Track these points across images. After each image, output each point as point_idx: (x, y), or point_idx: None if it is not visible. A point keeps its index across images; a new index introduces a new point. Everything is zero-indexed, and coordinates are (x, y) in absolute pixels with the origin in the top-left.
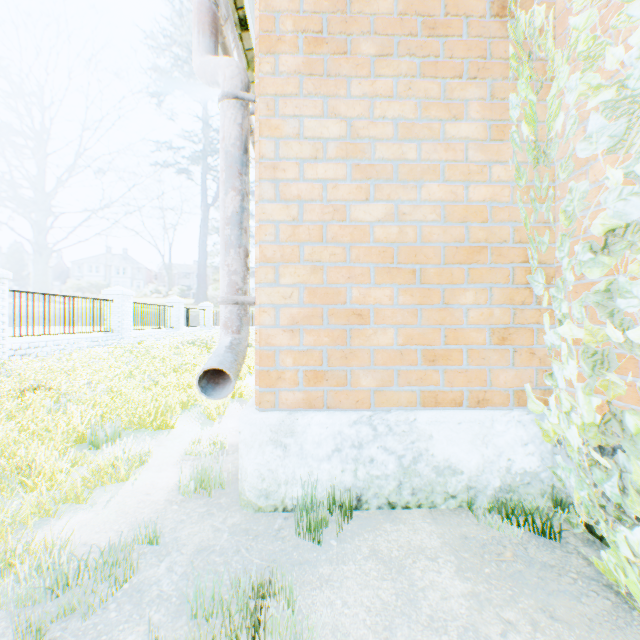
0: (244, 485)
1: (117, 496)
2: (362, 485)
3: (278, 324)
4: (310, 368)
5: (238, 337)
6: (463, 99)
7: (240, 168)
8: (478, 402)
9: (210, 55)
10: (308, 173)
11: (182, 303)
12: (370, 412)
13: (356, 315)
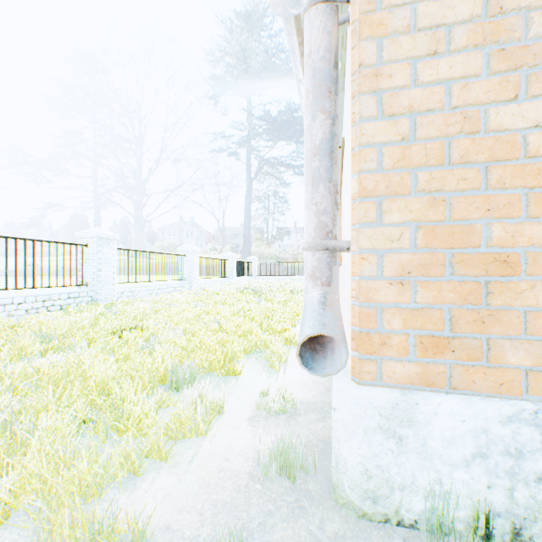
0: (342, 478)
1: (197, 457)
2: (522, 513)
3: (379, 274)
4: (424, 333)
5: (329, 290)
6: None
7: (330, 85)
8: None
9: None
10: (423, 74)
11: (234, 257)
12: (531, 404)
13: (498, 262)
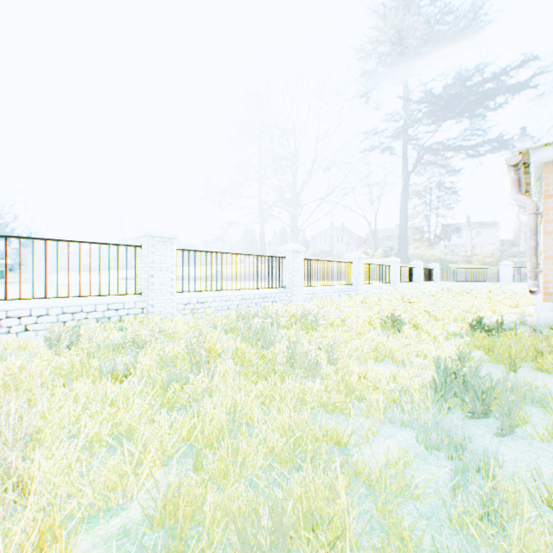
0: (538, 321)
1: None
2: None
3: (550, 278)
4: None
5: (534, 282)
6: None
7: (534, 233)
8: None
9: (517, 194)
10: None
11: (420, 265)
12: None
13: None
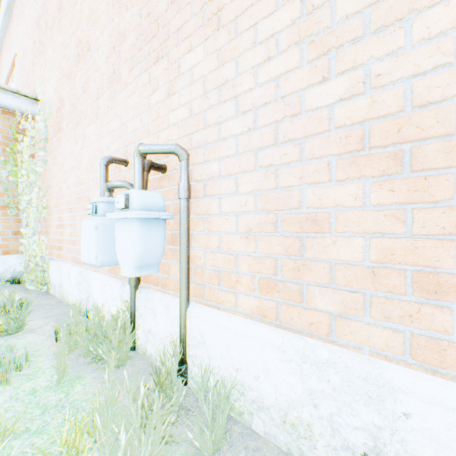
0: None
1: None
2: None
3: None
4: None
5: None
6: (0, 159)
7: None
8: (6, 253)
9: None
10: None
11: None
12: None
13: None
